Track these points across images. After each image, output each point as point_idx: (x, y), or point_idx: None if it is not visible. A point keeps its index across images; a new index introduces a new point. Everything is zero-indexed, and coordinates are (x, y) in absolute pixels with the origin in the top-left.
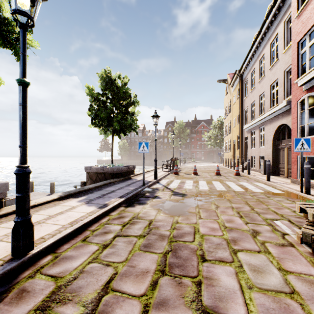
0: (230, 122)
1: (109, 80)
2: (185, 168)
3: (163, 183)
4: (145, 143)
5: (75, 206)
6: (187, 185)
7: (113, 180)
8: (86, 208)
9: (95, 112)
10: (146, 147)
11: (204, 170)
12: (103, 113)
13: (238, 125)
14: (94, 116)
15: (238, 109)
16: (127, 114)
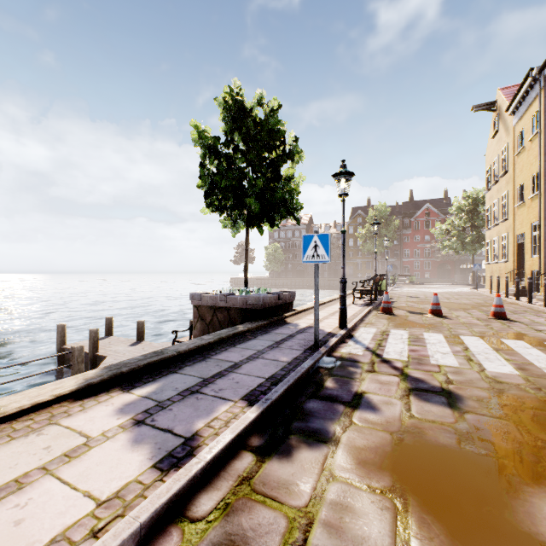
0: (508, 196)
1: (238, 110)
2: (400, 297)
3: (365, 341)
4: (320, 238)
5: (93, 441)
6: (434, 350)
7: (243, 327)
8: (117, 457)
9: (210, 178)
10: (323, 249)
11: (450, 303)
12: (226, 179)
13: (535, 199)
14: (210, 188)
15: (533, 161)
16: (278, 180)
